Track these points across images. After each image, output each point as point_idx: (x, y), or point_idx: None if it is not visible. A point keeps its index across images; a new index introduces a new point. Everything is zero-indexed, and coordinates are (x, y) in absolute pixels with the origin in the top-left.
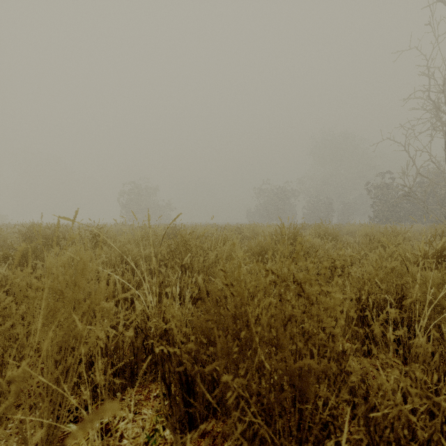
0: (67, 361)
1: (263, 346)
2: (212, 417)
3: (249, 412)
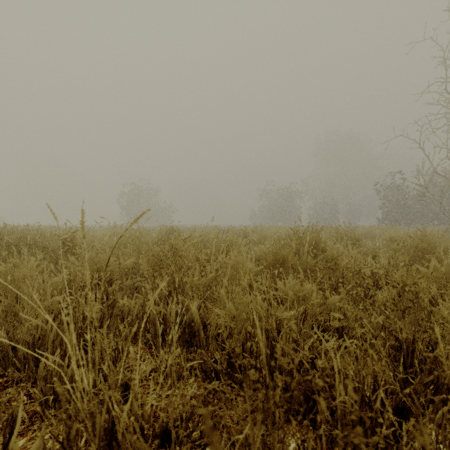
0: None
1: None
2: None
3: None
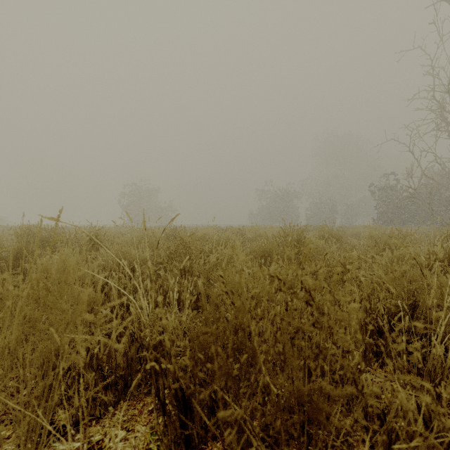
0: (49, 377)
1: (267, 364)
2: (210, 440)
3: (252, 447)
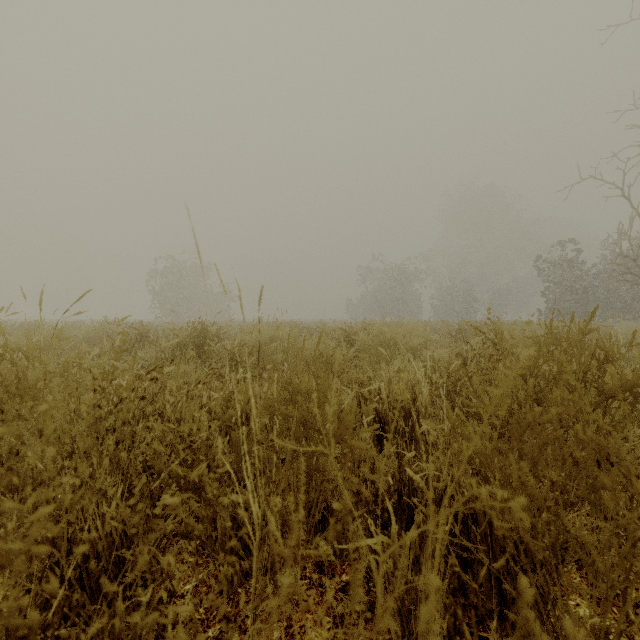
0: None
1: None
2: None
3: None
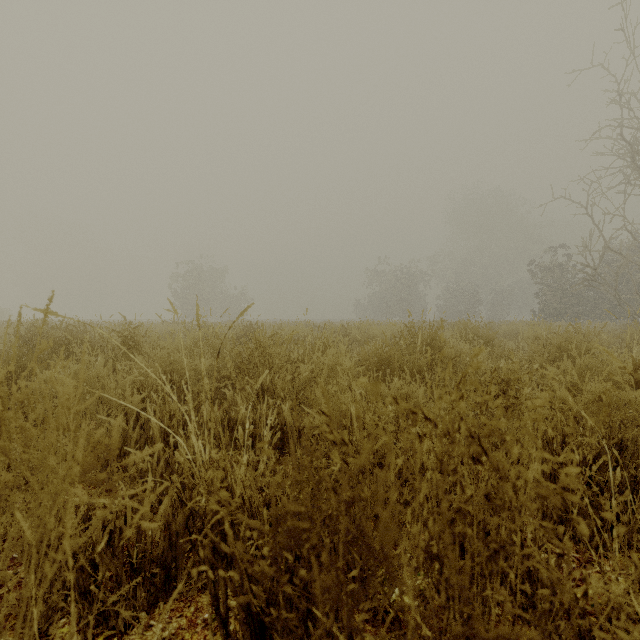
0: (28, 582)
1: (411, 577)
2: None
3: None
